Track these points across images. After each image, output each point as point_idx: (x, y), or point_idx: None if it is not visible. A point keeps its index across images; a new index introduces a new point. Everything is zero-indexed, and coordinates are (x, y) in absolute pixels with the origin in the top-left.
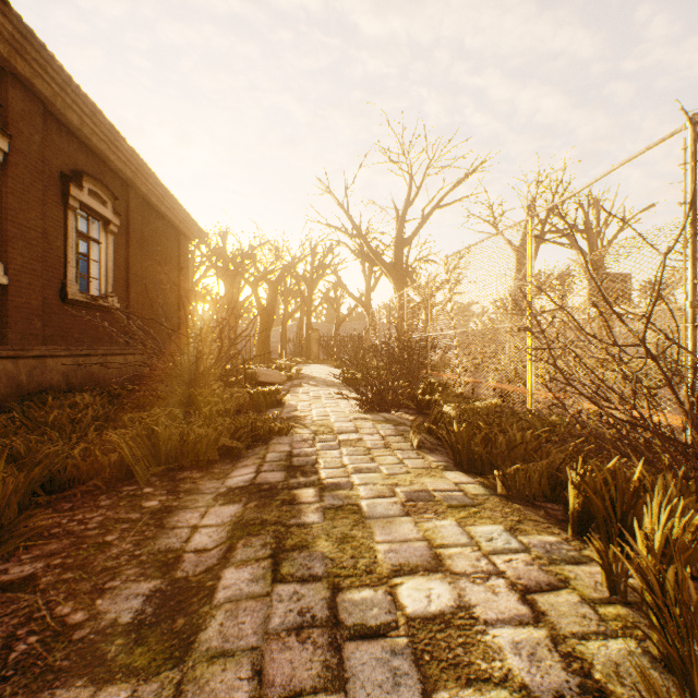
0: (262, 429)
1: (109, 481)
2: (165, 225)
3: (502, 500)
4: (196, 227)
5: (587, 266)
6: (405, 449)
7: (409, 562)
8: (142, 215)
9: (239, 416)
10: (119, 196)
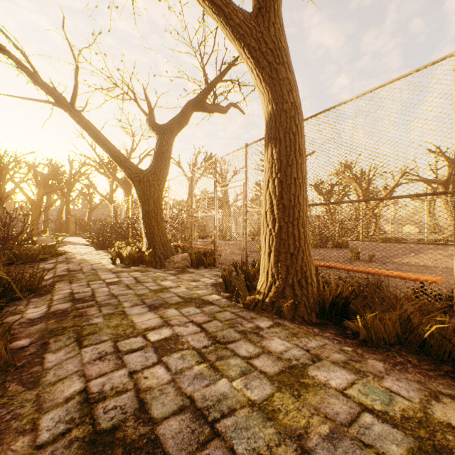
0: (54, 253)
1: (4, 265)
2: None
3: None
4: None
5: None
6: (105, 255)
7: (95, 262)
8: None
9: None
10: None
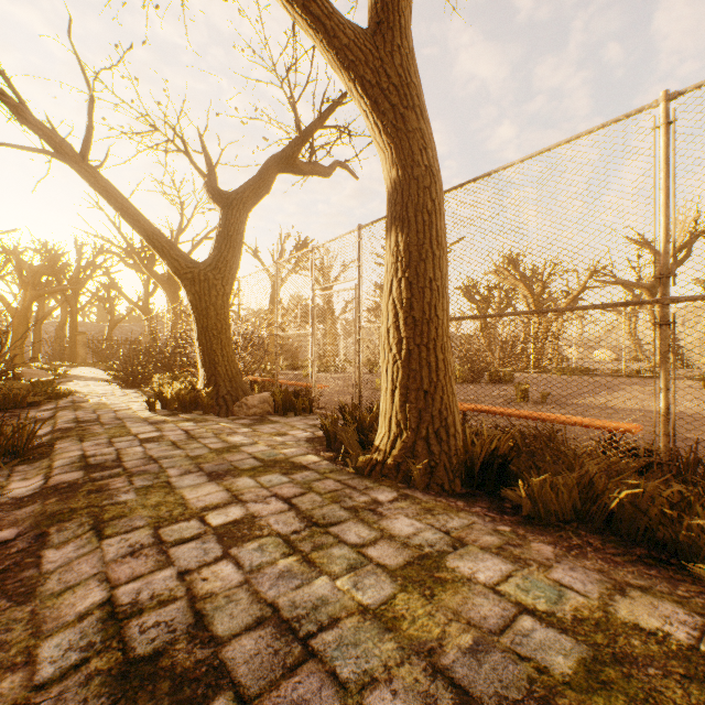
0: (52, 394)
1: None
2: None
3: None
4: None
5: None
6: (137, 396)
7: (120, 407)
8: None
9: None
10: None
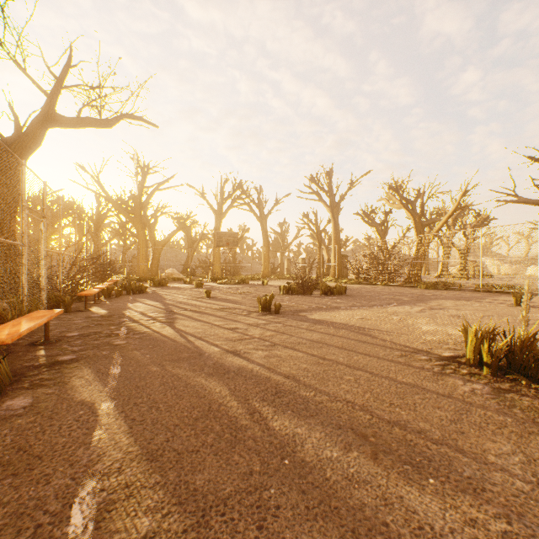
0: None
1: None
2: None
3: None
4: None
5: None
6: None
7: None
8: None
9: None
10: None
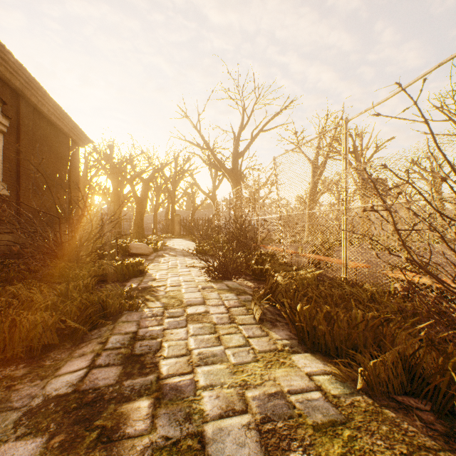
0: (113, 304)
1: None
2: (56, 132)
3: (367, 403)
4: (84, 136)
5: (436, 146)
6: (249, 324)
7: None
8: (33, 121)
9: (103, 286)
10: (9, 103)
